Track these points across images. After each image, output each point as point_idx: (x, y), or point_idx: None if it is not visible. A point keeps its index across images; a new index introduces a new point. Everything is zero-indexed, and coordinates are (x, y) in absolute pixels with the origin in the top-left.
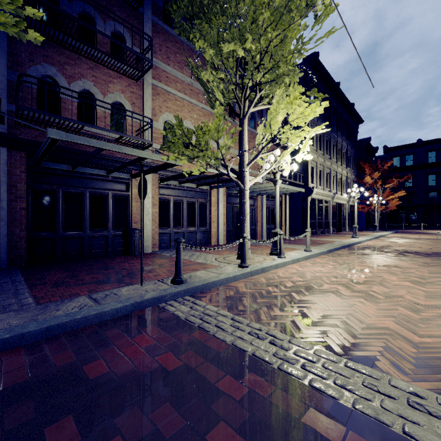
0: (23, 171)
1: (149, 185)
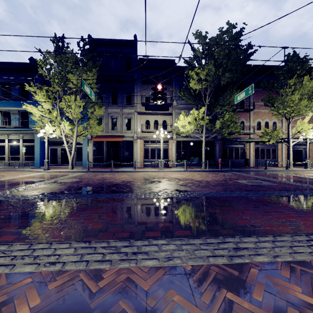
0: (221, 145)
1: (252, 145)
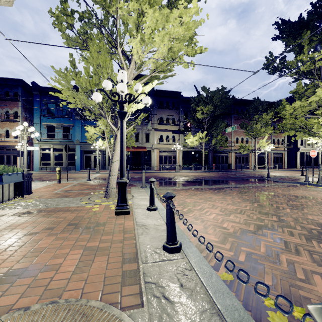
0: (213, 154)
1: (232, 154)
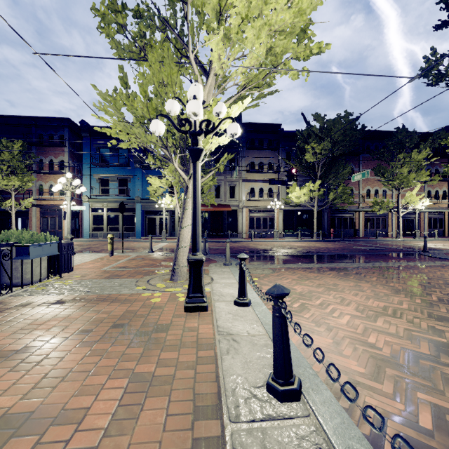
0: (329, 214)
1: (361, 214)
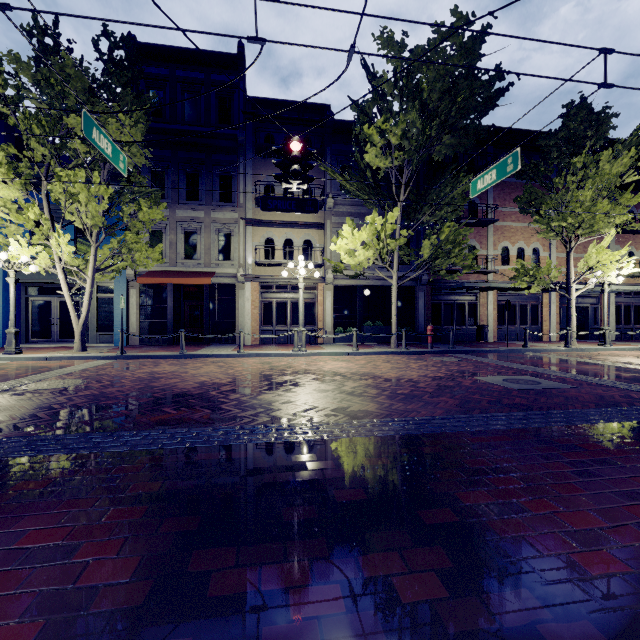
0: (430, 295)
1: (491, 296)
